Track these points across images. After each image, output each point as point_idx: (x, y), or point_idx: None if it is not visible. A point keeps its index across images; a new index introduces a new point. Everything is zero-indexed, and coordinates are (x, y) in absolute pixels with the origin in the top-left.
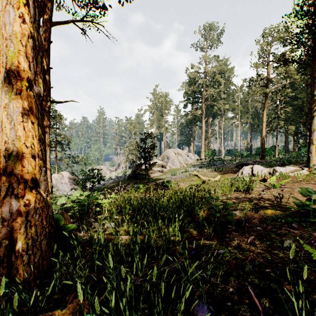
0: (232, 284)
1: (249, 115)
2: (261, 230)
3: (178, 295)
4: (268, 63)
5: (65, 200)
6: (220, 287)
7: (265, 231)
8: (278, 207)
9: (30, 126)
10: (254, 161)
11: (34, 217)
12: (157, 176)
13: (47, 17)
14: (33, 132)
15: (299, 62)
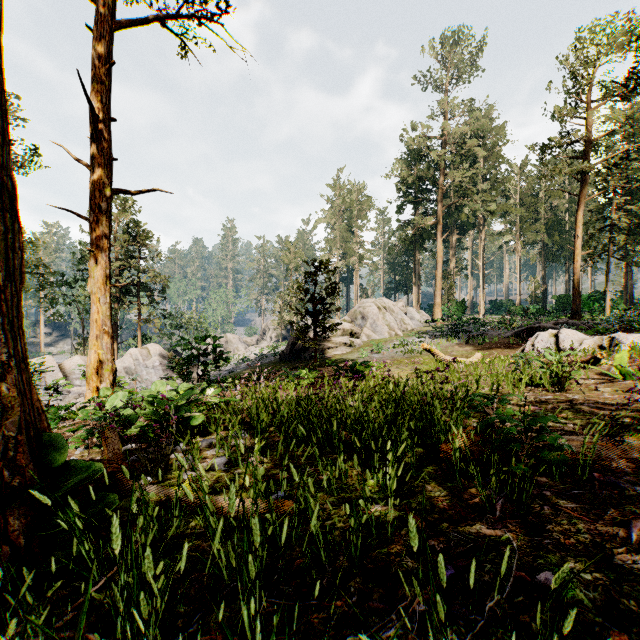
0: None
1: (541, 226)
2: None
3: None
4: (589, 105)
5: (123, 398)
6: None
7: None
8: None
9: None
10: (557, 322)
11: None
12: (340, 355)
13: (105, 9)
14: None
15: None
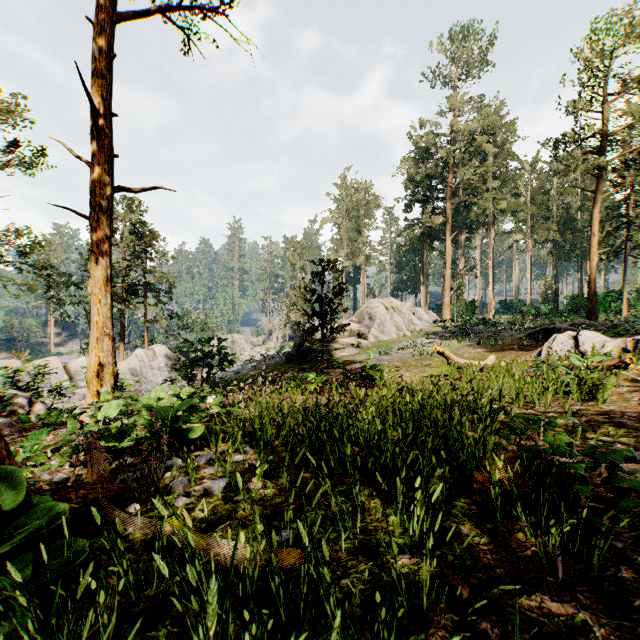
0: None
1: (553, 224)
2: None
3: None
4: (606, 98)
5: (117, 408)
6: None
7: None
8: None
9: None
10: (573, 323)
11: None
12: (348, 356)
13: (105, 0)
14: None
15: None
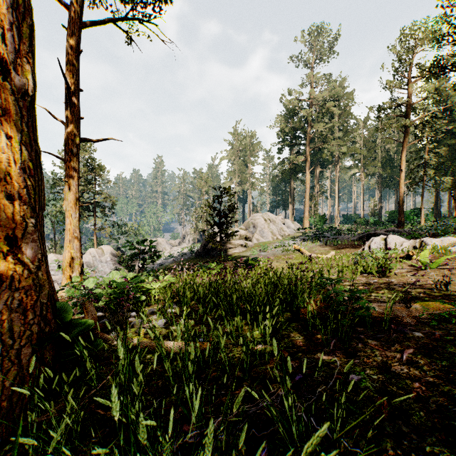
0: None
1: (378, 163)
2: (423, 339)
3: None
4: (409, 80)
5: (93, 282)
6: None
7: (431, 341)
8: (443, 298)
9: (4, 142)
10: (387, 230)
11: (10, 305)
12: (238, 253)
13: (75, 14)
14: (11, 154)
15: None
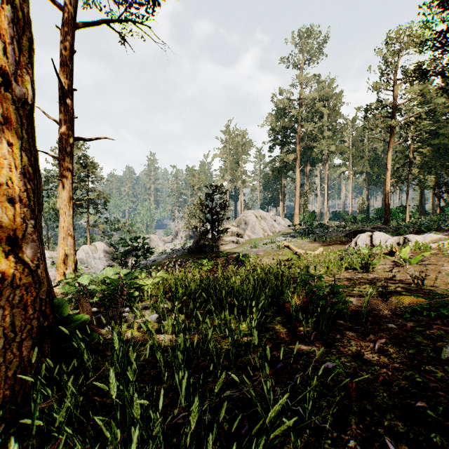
0: (354, 430)
1: (365, 161)
2: (396, 330)
3: (250, 448)
4: (395, 82)
5: (88, 279)
6: (330, 436)
7: (403, 331)
8: (419, 292)
9: (6, 149)
10: (374, 227)
11: (12, 301)
12: (230, 249)
13: (69, 15)
14: (12, 160)
15: (445, 75)
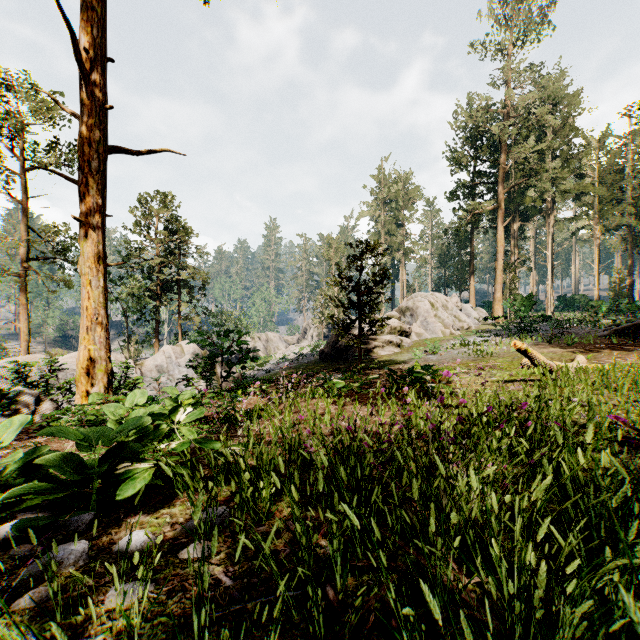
0: None
1: (627, 207)
2: None
3: None
4: None
5: (18, 429)
6: None
7: None
8: None
9: None
10: None
11: None
12: (388, 355)
13: None
14: None
15: None
